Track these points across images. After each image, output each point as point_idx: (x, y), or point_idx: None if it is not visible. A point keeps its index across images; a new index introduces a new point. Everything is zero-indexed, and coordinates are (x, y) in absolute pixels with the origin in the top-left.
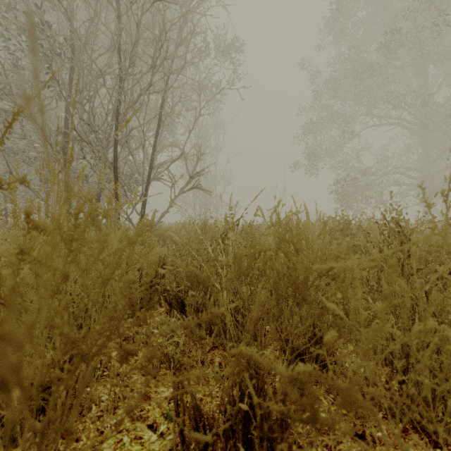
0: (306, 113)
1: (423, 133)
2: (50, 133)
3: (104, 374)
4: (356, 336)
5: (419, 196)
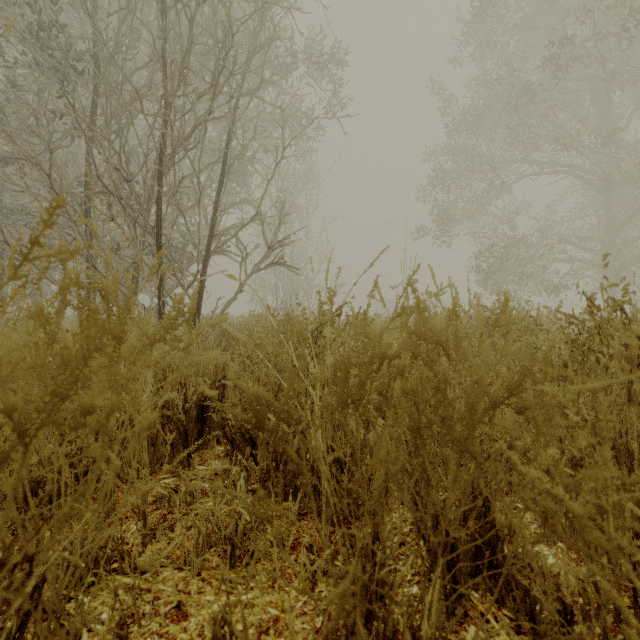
0: (436, 158)
1: (605, 187)
2: (61, 182)
3: (113, 567)
4: (597, 541)
5: (600, 278)
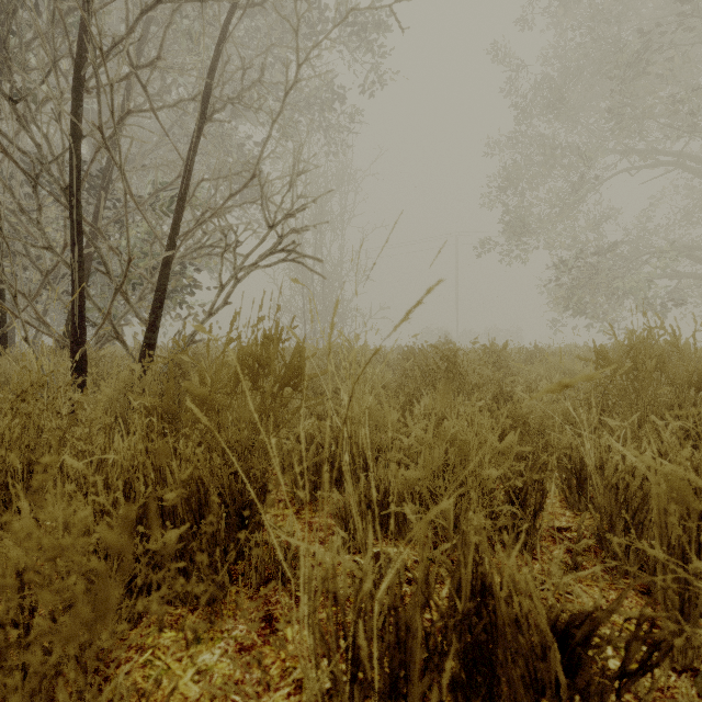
0: (501, 150)
1: None
2: None
3: None
4: None
5: None
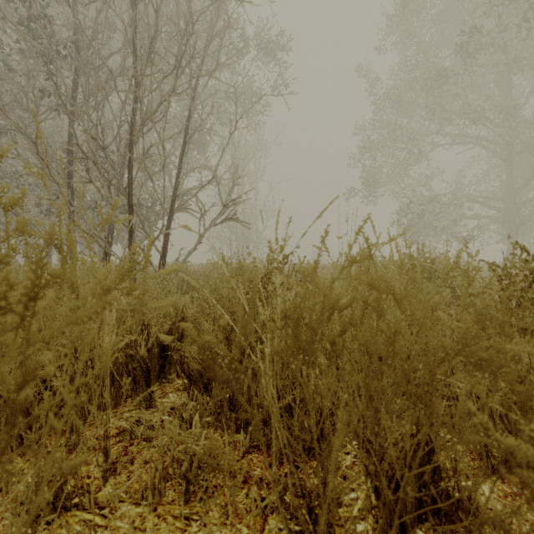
0: (364, 131)
1: (507, 155)
2: (46, 149)
3: (74, 502)
4: None
5: (502, 232)
